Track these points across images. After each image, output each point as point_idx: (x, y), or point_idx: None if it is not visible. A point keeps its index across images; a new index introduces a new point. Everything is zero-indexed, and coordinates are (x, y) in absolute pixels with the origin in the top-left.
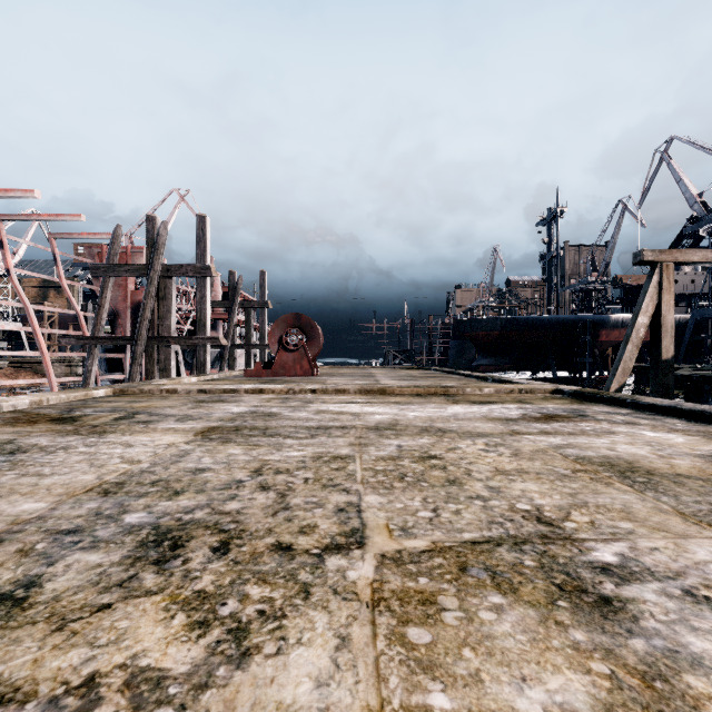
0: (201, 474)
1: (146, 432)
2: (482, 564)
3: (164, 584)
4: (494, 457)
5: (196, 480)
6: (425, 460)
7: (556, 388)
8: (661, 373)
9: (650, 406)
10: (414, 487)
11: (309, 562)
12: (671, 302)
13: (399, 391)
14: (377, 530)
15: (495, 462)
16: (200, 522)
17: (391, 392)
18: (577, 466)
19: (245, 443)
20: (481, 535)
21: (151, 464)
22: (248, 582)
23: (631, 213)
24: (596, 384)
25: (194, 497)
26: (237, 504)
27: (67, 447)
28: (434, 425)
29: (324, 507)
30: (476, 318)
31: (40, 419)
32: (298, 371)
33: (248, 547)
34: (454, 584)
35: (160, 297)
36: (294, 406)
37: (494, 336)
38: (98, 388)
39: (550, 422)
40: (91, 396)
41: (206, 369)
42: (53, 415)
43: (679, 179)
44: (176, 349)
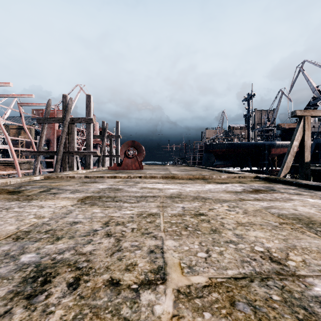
0: (75, 225)
1: (53, 199)
2: (244, 299)
3: (26, 319)
4: (234, 214)
5: (71, 229)
6: (197, 216)
7: (256, 176)
8: (304, 168)
9: (305, 185)
10: (193, 235)
11: (130, 296)
12: (309, 134)
13: (181, 177)
14: (174, 267)
15: (235, 217)
16: (66, 261)
17: (177, 177)
18: (281, 220)
19: (102, 205)
20: (238, 272)
21: (49, 219)
22: (86, 317)
23: (285, 95)
24: (270, 173)
25: (66, 242)
26: (91, 247)
27: (8, 208)
28: (200, 195)
29: (141, 249)
30: (215, 143)
31: (2, 192)
32: (133, 167)
33: (91, 283)
34: (229, 319)
35: (69, 133)
36: (130, 185)
37: (223, 151)
38: (36, 176)
39: (258, 193)
40: (33, 180)
41: (90, 166)
42: (10, 189)
43: (307, 80)
44: (76, 157)
